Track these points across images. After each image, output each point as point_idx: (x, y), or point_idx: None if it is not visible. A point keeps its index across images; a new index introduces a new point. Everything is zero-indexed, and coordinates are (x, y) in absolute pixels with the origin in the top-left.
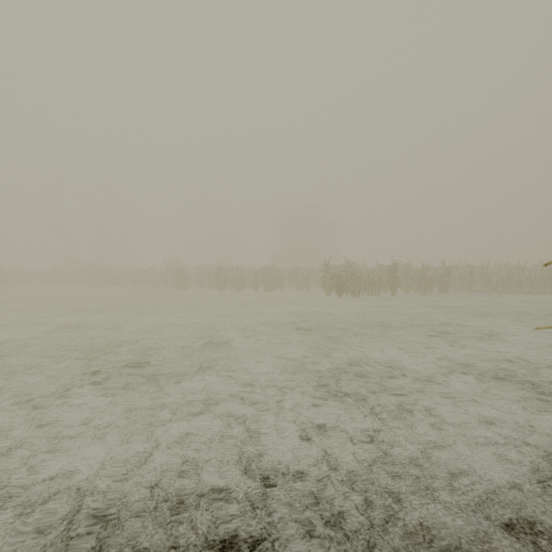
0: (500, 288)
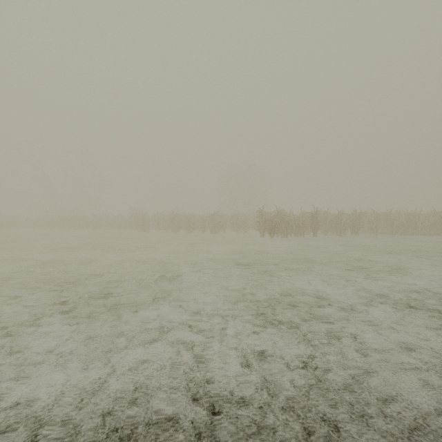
0: (400, 230)
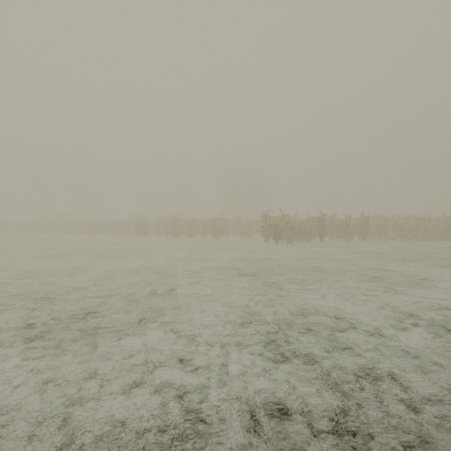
0: (409, 236)
